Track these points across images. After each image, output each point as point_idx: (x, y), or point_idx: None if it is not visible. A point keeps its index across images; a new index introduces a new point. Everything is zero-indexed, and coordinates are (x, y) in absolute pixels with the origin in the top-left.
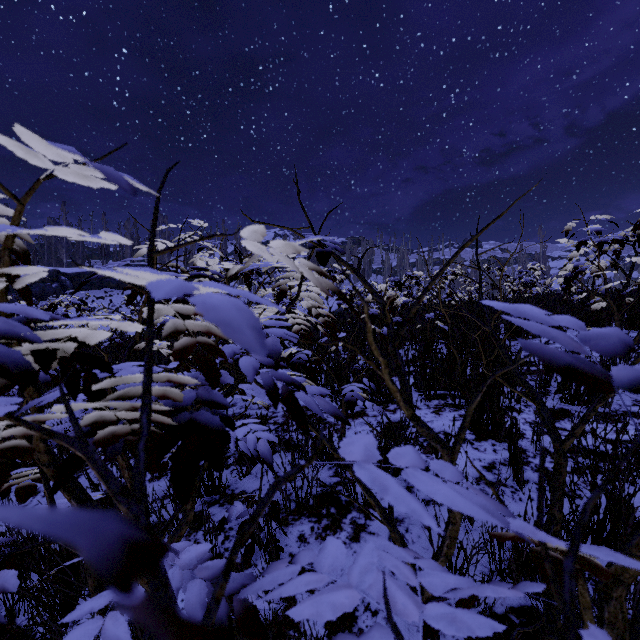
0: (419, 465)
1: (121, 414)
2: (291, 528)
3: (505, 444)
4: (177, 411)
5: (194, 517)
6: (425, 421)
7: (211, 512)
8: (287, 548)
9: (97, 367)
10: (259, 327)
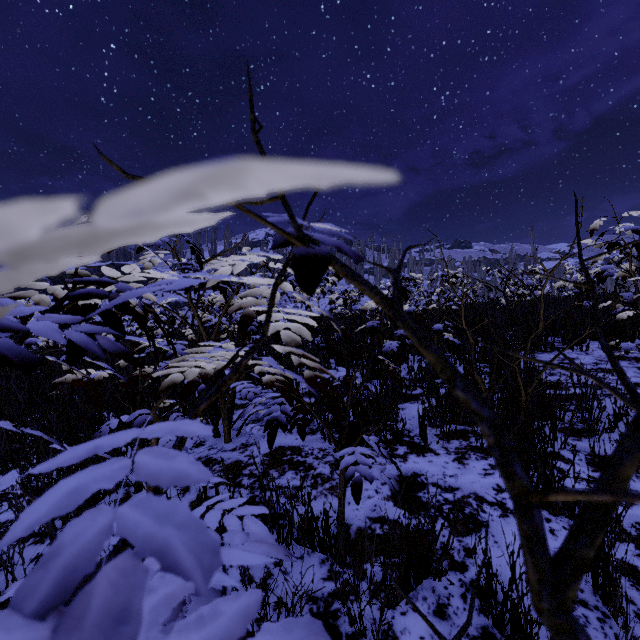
0: None
1: None
2: None
3: (563, 519)
4: None
5: None
6: (447, 475)
7: None
8: None
9: None
10: None
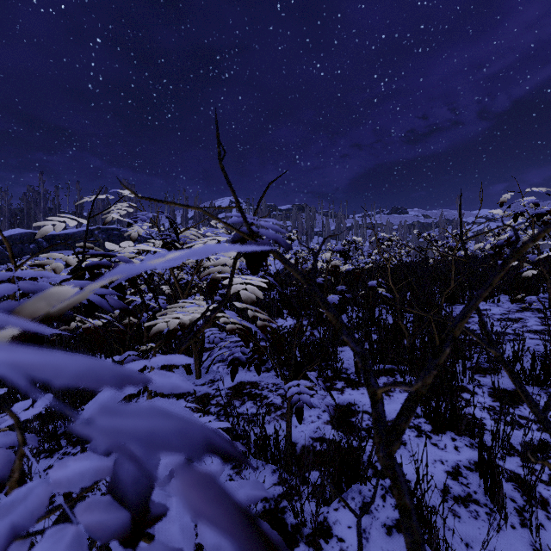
0: None
1: None
2: None
3: (466, 438)
4: None
5: None
6: None
7: None
8: None
9: None
10: None
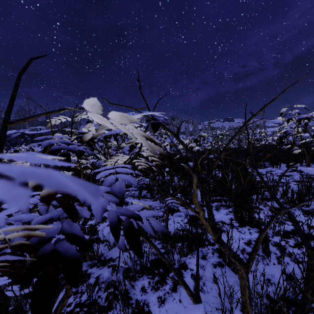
0: None
1: None
2: (137, 282)
3: (255, 229)
4: (46, 241)
5: (81, 276)
6: None
7: (92, 271)
8: (134, 296)
9: None
10: None
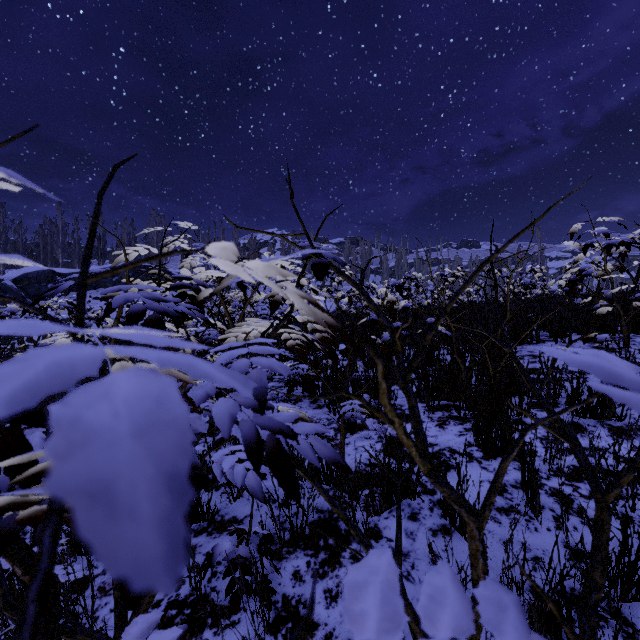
0: (466, 624)
1: (44, 496)
2: (285, 563)
3: (515, 463)
4: None
5: None
6: (429, 436)
7: (198, 542)
8: (280, 588)
9: (24, 422)
10: (184, 469)
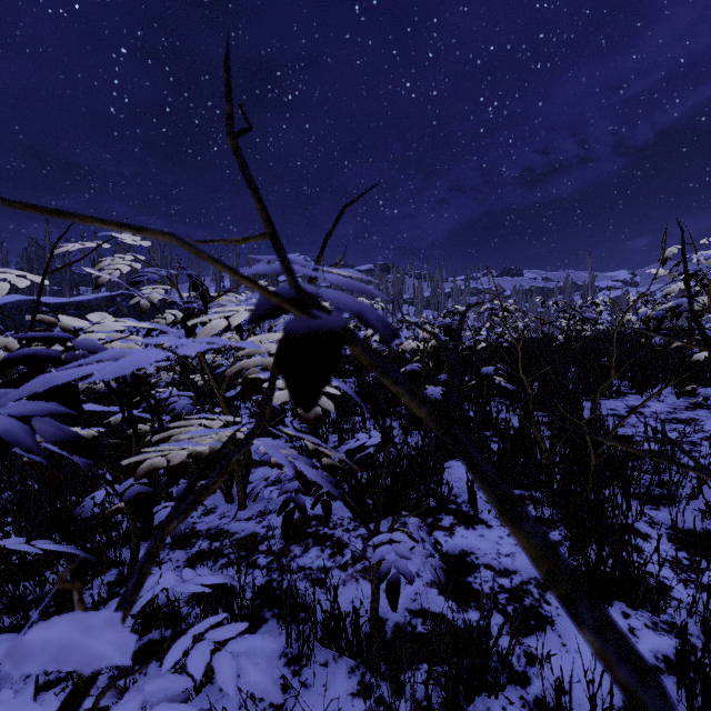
0: None
1: None
2: None
3: (645, 614)
4: None
5: None
6: (502, 554)
7: None
8: None
9: None
10: None
